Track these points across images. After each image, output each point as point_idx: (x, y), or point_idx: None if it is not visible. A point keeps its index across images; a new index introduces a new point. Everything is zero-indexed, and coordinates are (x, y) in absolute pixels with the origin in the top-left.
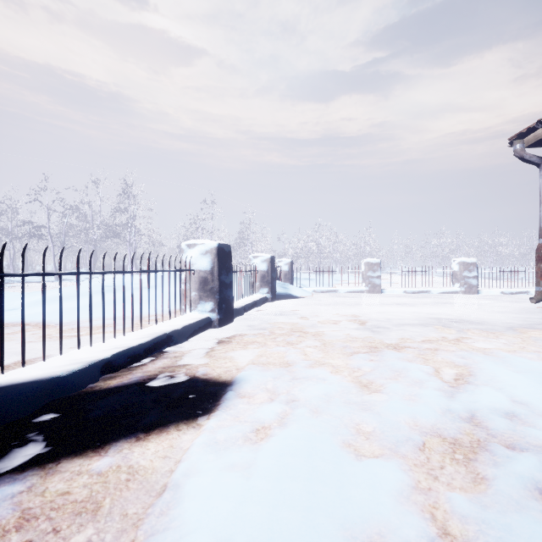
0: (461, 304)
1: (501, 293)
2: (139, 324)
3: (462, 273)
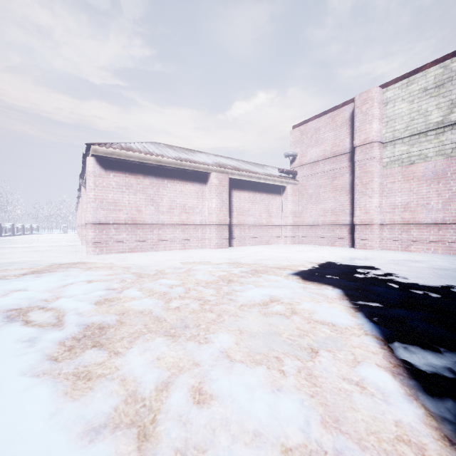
0: None
1: None
2: None
3: None
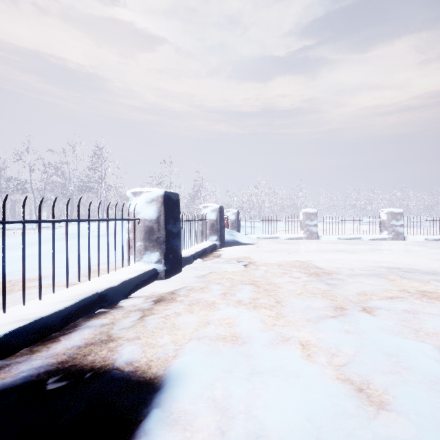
0: (396, 250)
1: (425, 240)
2: (83, 275)
3: (390, 221)
